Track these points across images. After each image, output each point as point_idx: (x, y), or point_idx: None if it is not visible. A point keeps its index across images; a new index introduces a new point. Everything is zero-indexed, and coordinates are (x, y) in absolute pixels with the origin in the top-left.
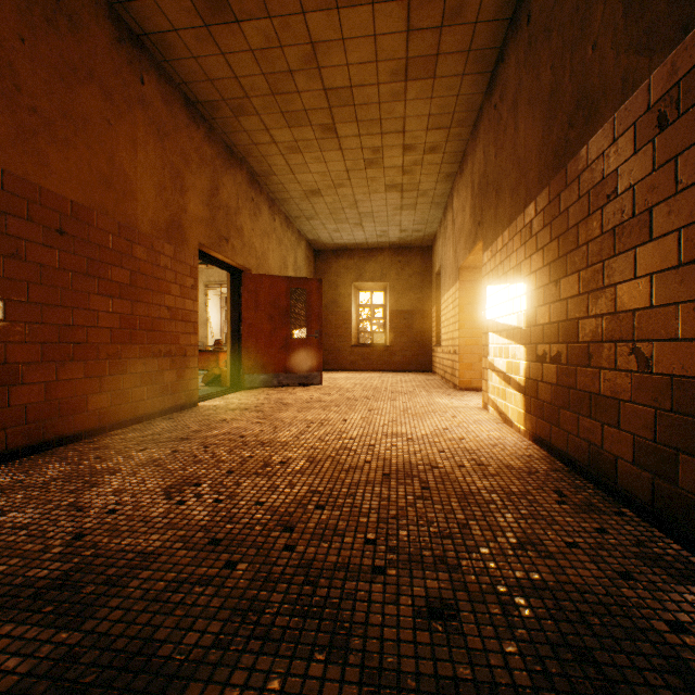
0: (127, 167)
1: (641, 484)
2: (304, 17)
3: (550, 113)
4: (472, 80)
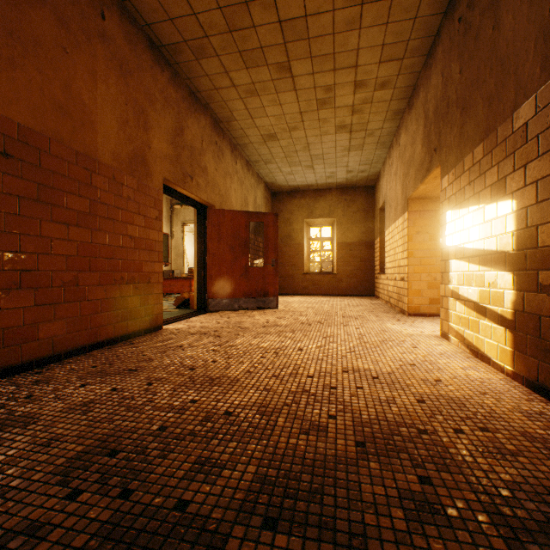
0: (86, 98)
1: None
2: None
3: None
4: None
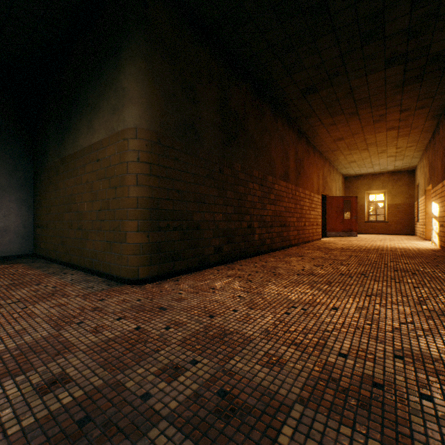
0: (313, 179)
1: None
2: (363, 136)
3: (441, 165)
4: (424, 134)
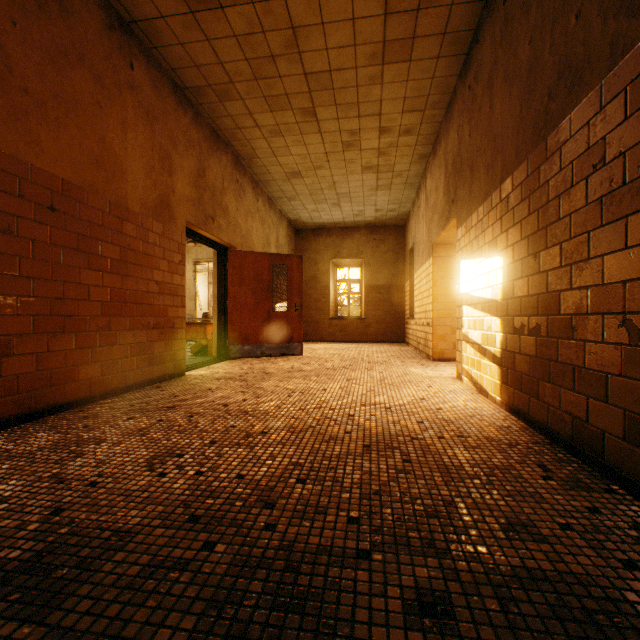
0: (117, 148)
1: (633, 461)
2: (285, 2)
3: (528, 88)
4: (447, 63)
